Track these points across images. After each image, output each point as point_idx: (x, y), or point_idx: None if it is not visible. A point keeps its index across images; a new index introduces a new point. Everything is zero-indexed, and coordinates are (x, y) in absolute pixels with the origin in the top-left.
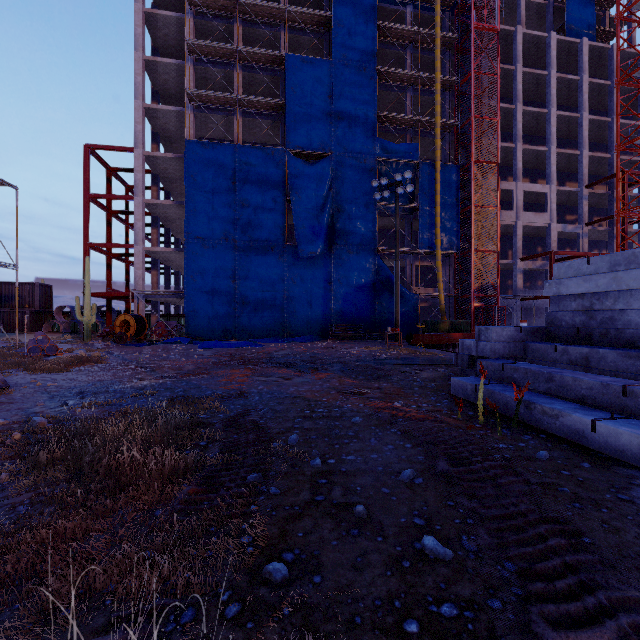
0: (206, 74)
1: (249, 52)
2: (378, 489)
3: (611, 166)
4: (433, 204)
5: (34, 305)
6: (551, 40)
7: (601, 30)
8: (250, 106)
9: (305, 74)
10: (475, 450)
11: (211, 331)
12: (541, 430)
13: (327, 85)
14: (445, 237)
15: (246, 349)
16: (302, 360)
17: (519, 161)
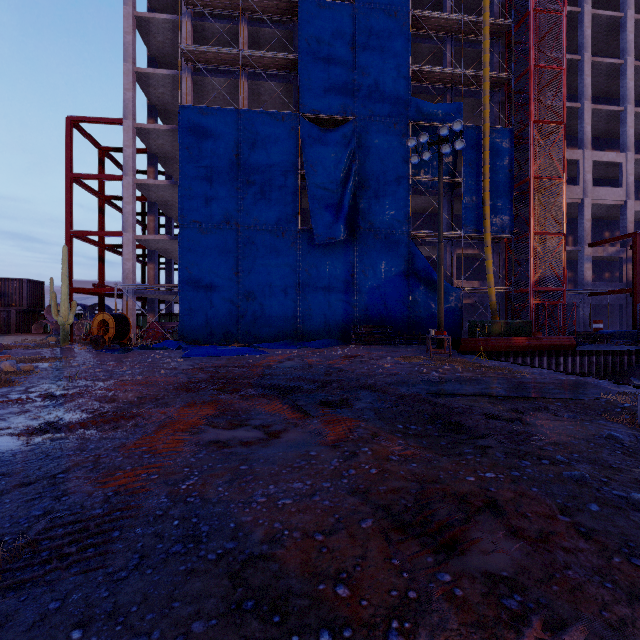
0: (207, 32)
1: None
2: None
3: None
4: (480, 177)
5: (21, 303)
6: None
7: None
8: (257, 65)
9: (322, 22)
10: None
11: (210, 333)
12: None
13: (349, 34)
14: (495, 217)
15: (242, 358)
16: (311, 380)
17: (587, 124)
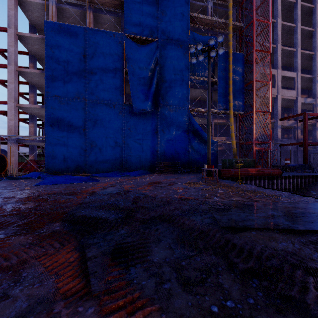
0: None
1: None
2: None
3: None
4: (227, 79)
5: None
6: None
7: None
8: (98, 3)
9: None
10: None
11: (66, 167)
12: None
13: None
14: (235, 102)
15: (78, 185)
16: (119, 209)
17: (279, 56)
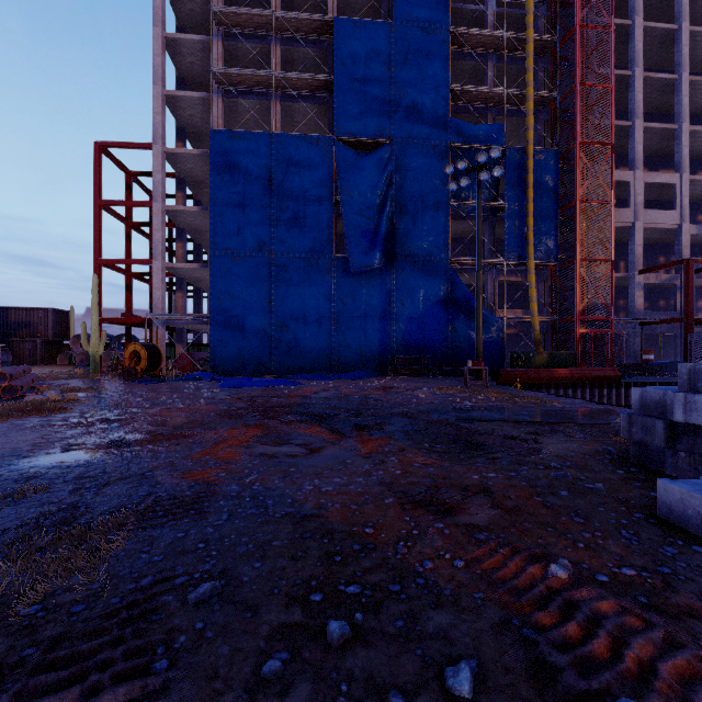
0: (238, 52)
1: (288, 19)
2: None
3: None
4: (523, 201)
5: (46, 334)
6: None
7: None
8: (290, 86)
9: (358, 41)
10: None
11: (242, 364)
12: None
13: (386, 54)
14: (539, 243)
15: (277, 389)
16: (347, 409)
17: (638, 143)
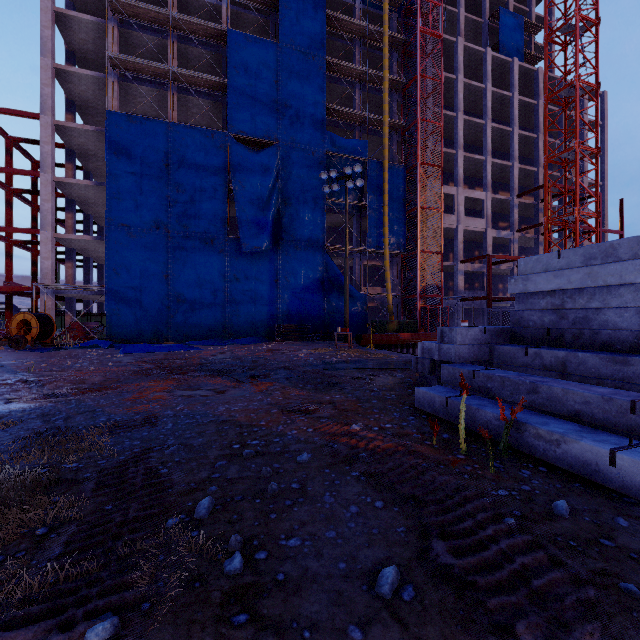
0: (134, 39)
1: (185, 21)
2: (342, 630)
3: (537, 179)
4: (381, 203)
5: None
6: (487, 55)
7: (528, 54)
8: (186, 81)
9: (249, 54)
10: (476, 510)
11: (139, 333)
12: (536, 459)
13: (273, 69)
14: (393, 237)
15: (178, 353)
16: (242, 366)
17: (460, 167)
